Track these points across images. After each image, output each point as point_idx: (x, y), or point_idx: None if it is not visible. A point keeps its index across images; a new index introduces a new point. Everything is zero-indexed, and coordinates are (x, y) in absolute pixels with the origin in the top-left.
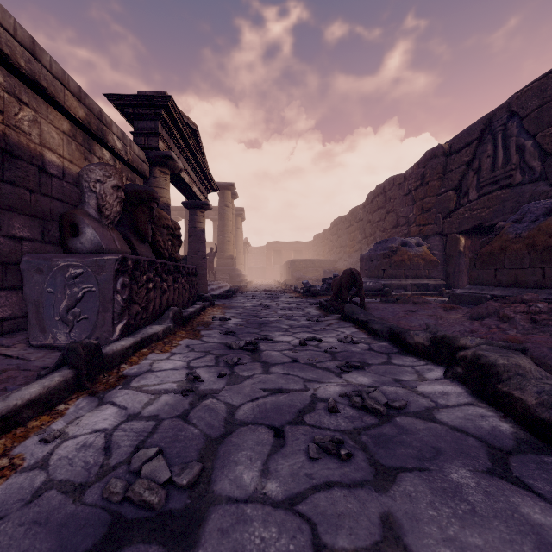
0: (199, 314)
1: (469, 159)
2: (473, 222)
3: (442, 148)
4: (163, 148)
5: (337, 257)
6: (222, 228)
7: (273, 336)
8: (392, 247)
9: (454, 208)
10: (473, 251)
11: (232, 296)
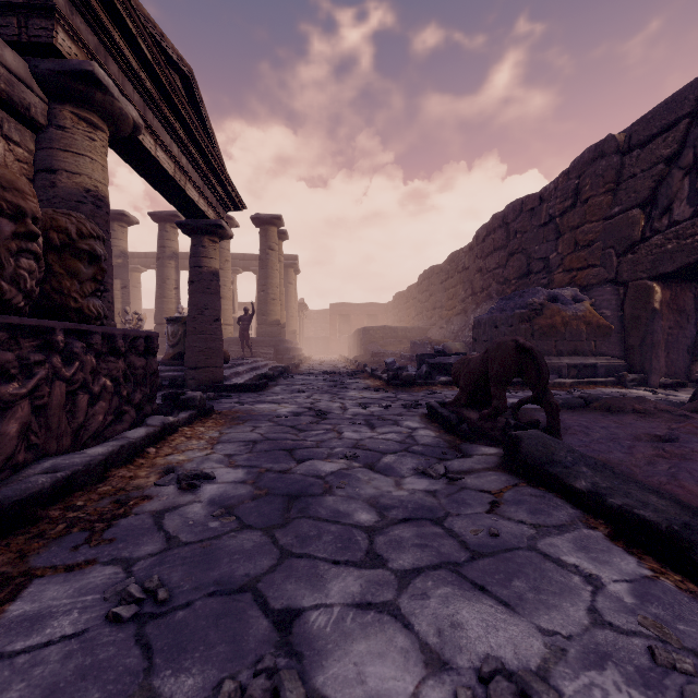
0: (136, 456)
1: (672, 152)
2: (683, 259)
3: (614, 141)
4: (76, 58)
5: (429, 323)
6: (263, 280)
7: (319, 636)
8: (534, 303)
9: (641, 237)
10: (673, 309)
11: (266, 385)
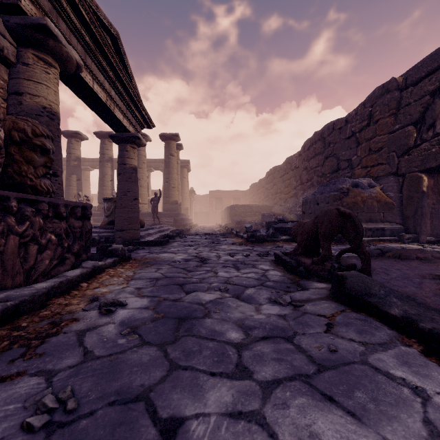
0: (72, 289)
1: (435, 88)
2: None
3: (396, 82)
4: (35, 16)
5: (273, 203)
6: (167, 175)
7: None
8: (343, 188)
9: (414, 144)
10: (435, 192)
11: (168, 241)
